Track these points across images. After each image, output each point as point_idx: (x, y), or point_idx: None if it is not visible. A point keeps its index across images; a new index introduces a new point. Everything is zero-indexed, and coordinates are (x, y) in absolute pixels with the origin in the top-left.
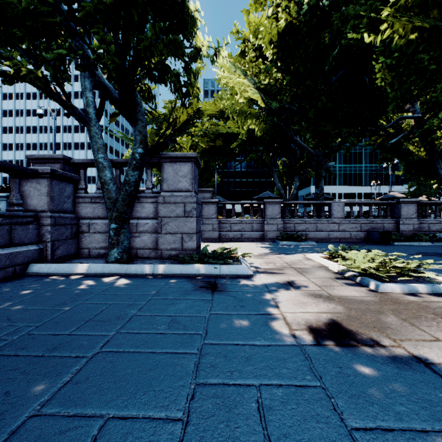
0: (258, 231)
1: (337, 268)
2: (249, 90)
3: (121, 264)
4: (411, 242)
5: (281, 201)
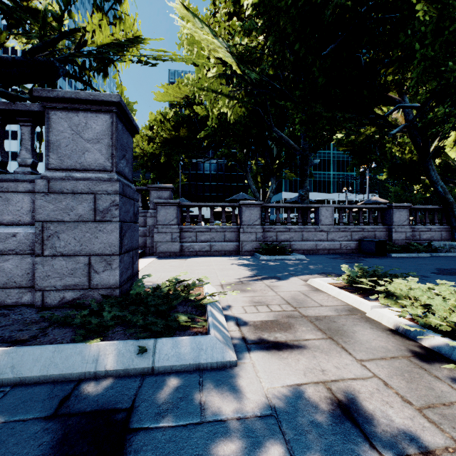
0: (232, 242)
1: (391, 321)
2: (221, 52)
3: None
4: (410, 253)
5: (261, 203)
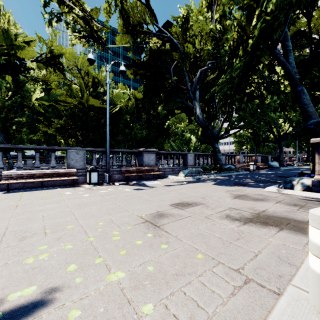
0: None
1: None
2: None
3: None
4: None
5: (32, 159)
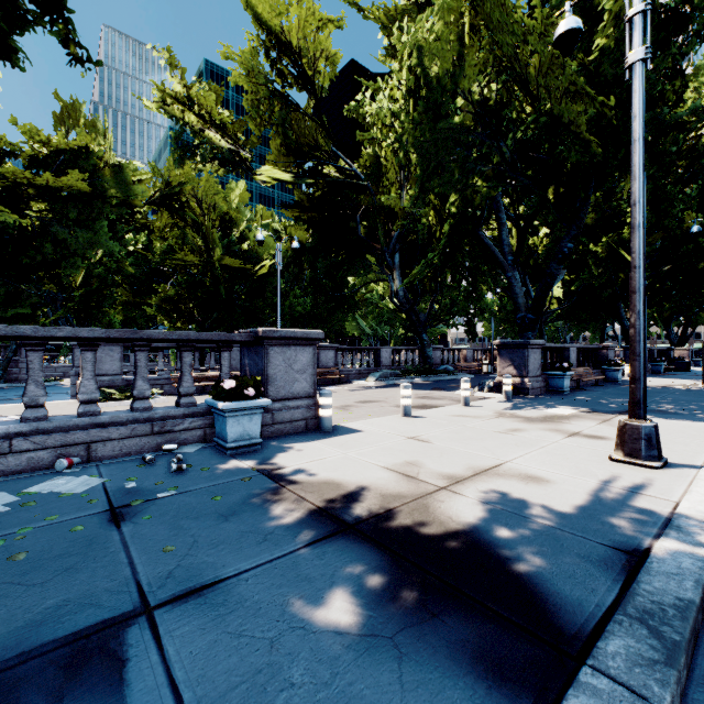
0: None
1: None
2: None
3: (9, 384)
4: None
5: None
